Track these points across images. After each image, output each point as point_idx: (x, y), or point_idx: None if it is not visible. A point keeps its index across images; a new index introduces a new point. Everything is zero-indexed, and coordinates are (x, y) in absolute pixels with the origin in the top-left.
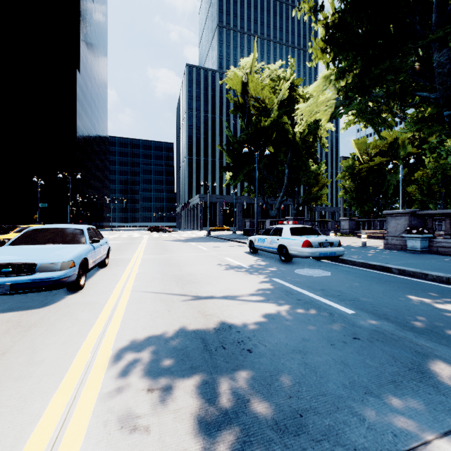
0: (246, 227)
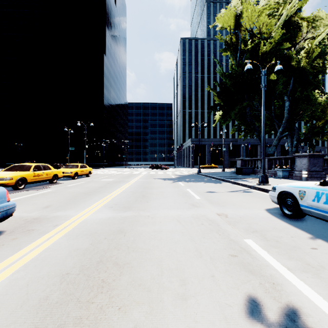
0: (236, 166)
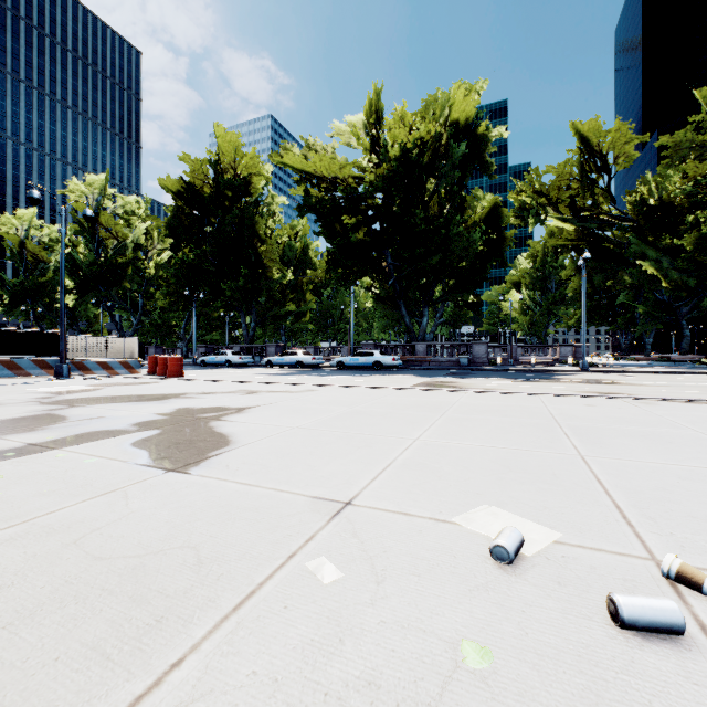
0: None
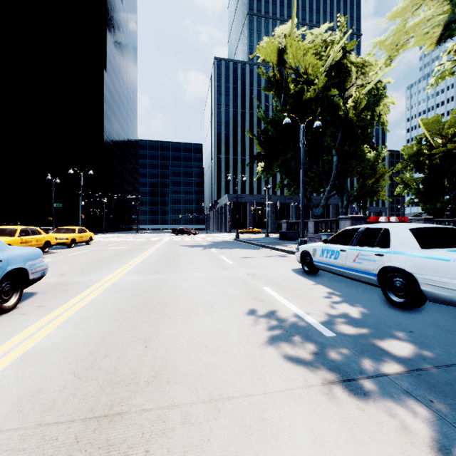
0: (282, 230)
